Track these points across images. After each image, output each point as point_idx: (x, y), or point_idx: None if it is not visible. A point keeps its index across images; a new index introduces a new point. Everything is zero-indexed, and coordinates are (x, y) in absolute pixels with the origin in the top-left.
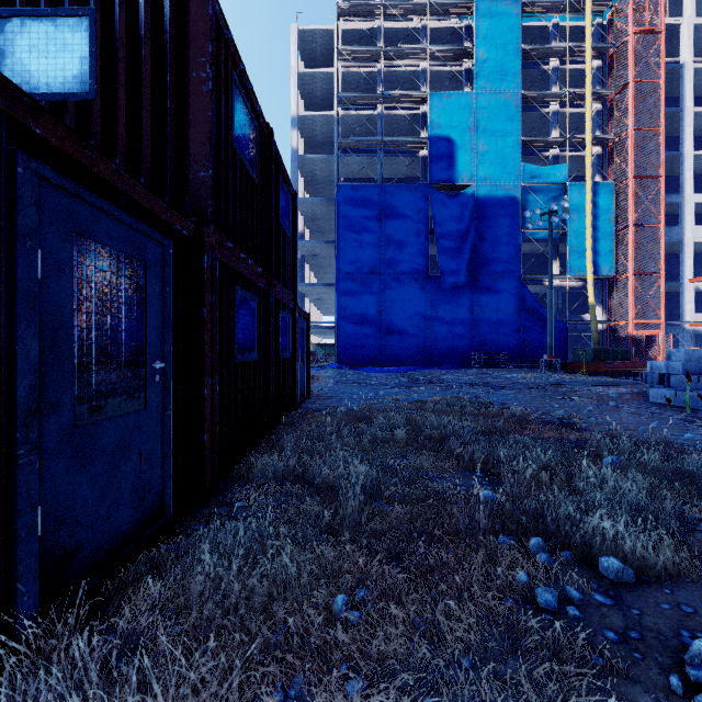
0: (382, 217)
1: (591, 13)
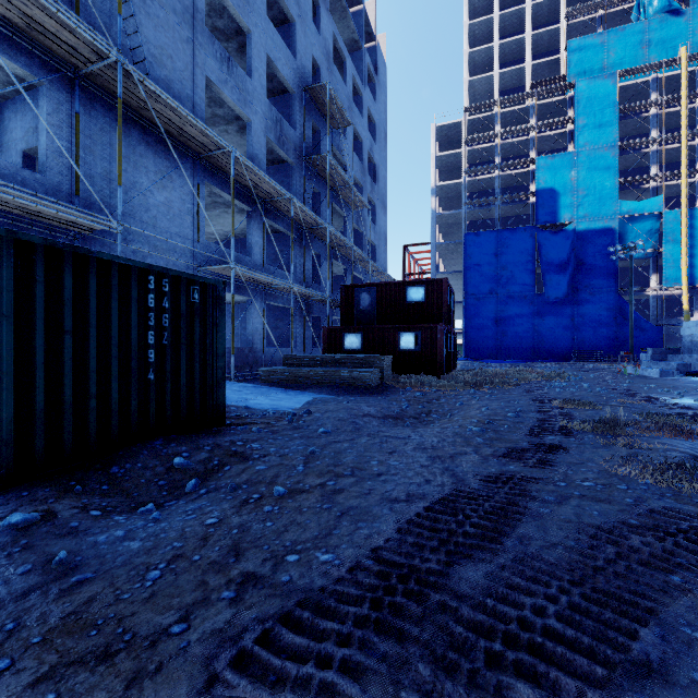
0: (498, 253)
1: (686, 69)
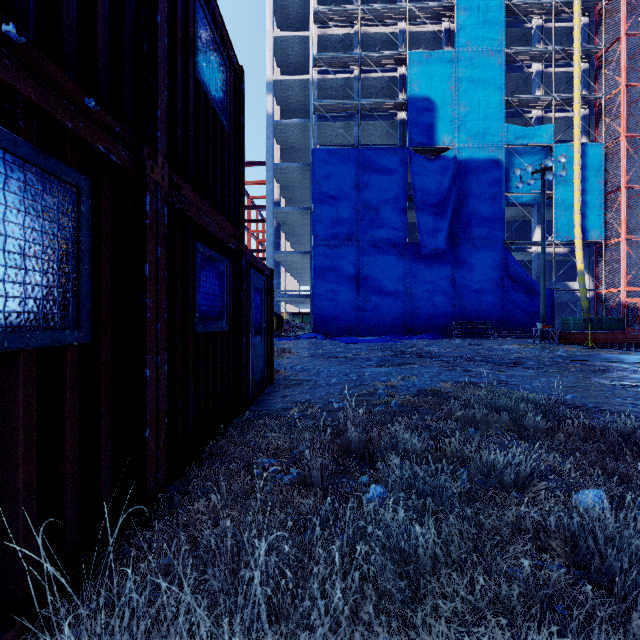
0: (359, 182)
1: None
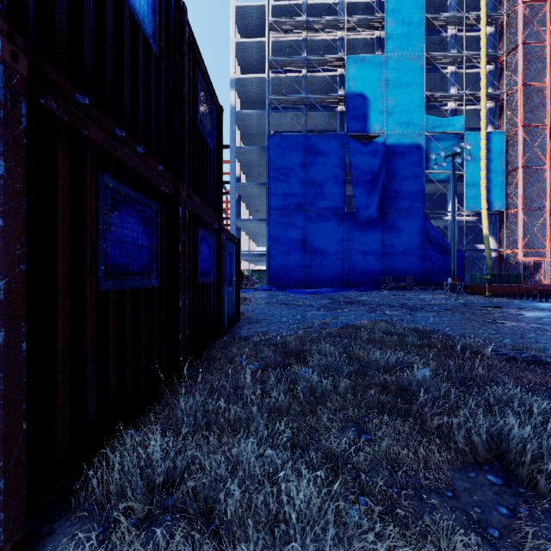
0: (306, 162)
1: None
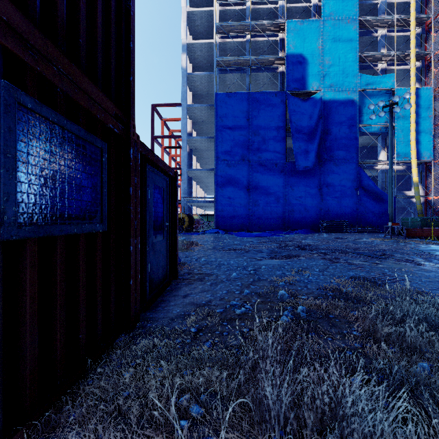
0: (250, 117)
1: None
